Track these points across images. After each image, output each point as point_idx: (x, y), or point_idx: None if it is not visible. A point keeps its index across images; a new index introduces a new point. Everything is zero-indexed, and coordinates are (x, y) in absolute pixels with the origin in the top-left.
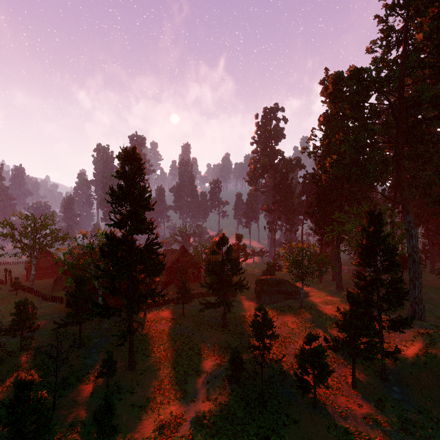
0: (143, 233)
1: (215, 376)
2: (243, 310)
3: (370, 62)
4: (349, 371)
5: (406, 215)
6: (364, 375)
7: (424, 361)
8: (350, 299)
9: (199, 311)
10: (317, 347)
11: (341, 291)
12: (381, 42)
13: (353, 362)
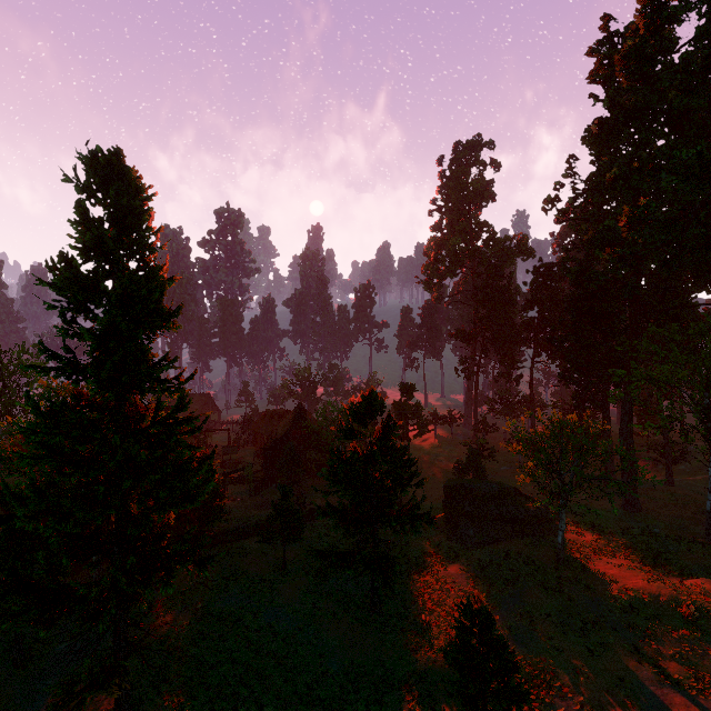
0: (143, 392)
1: None
2: (417, 556)
3: None
4: None
5: None
6: None
7: None
8: None
9: (312, 577)
10: None
11: (636, 512)
12: None
13: None
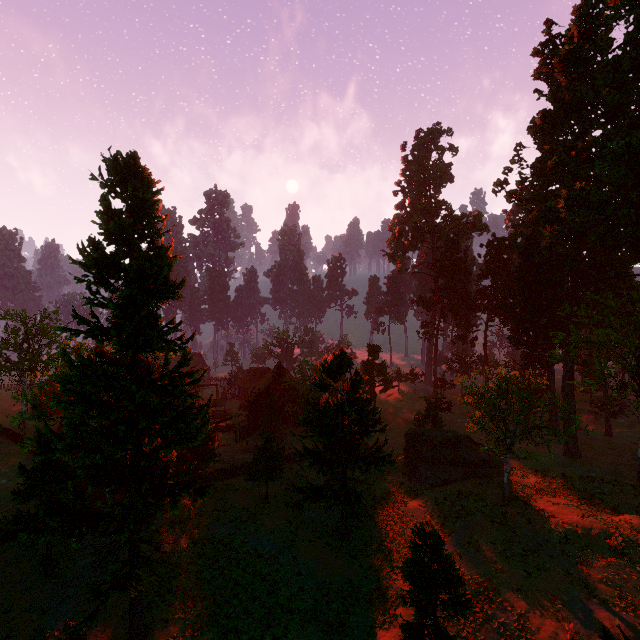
0: (153, 350)
1: None
2: (381, 494)
3: None
4: None
5: None
6: None
7: None
8: None
9: (291, 508)
10: None
11: (576, 459)
12: None
13: None
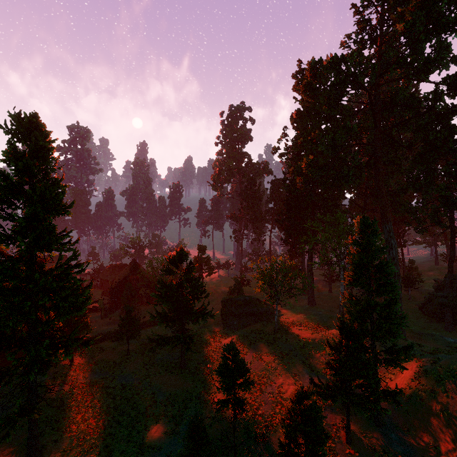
0: (50, 250)
1: (167, 453)
2: (206, 339)
3: (347, 56)
4: (341, 421)
5: (386, 224)
6: (356, 420)
7: (420, 395)
8: (344, 331)
9: (147, 352)
10: (311, 408)
11: (313, 306)
12: (356, 36)
13: (347, 411)
